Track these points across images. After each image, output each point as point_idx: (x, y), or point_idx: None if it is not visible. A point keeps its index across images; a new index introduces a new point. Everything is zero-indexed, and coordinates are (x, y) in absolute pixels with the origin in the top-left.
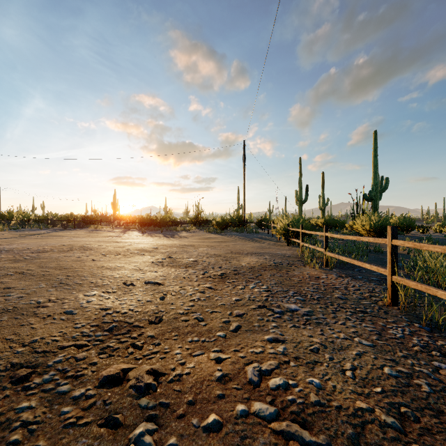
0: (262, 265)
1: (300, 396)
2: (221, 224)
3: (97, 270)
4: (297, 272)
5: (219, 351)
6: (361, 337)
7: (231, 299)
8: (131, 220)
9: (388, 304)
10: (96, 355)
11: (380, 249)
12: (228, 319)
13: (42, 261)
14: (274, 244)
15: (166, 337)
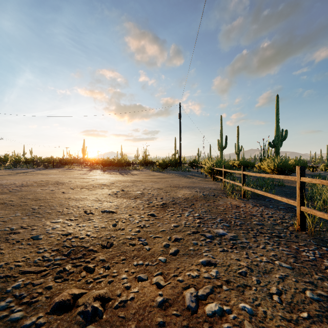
0: (194, 197)
1: (234, 324)
2: (163, 165)
3: (65, 201)
4: (222, 202)
5: (160, 275)
6: (280, 260)
7: (170, 225)
8: (96, 162)
9: (297, 229)
10: (52, 279)
11: (282, 184)
12: (168, 244)
13: (22, 194)
14: (203, 179)
15: (115, 261)
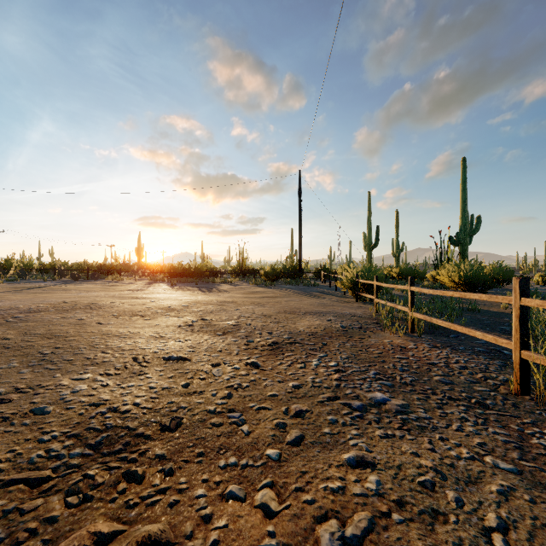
0: (326, 330)
1: None
2: (271, 275)
3: (101, 339)
4: (375, 339)
5: (270, 489)
6: (494, 455)
7: (287, 385)
8: (159, 270)
9: (514, 392)
10: (61, 498)
11: (476, 307)
12: (283, 422)
13: (28, 325)
14: (339, 300)
15: (184, 458)
